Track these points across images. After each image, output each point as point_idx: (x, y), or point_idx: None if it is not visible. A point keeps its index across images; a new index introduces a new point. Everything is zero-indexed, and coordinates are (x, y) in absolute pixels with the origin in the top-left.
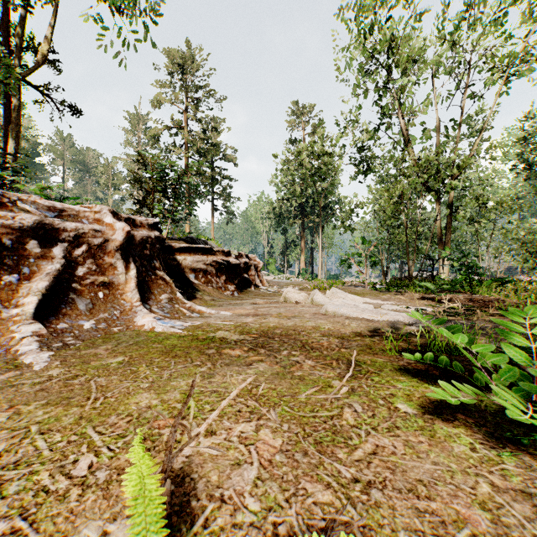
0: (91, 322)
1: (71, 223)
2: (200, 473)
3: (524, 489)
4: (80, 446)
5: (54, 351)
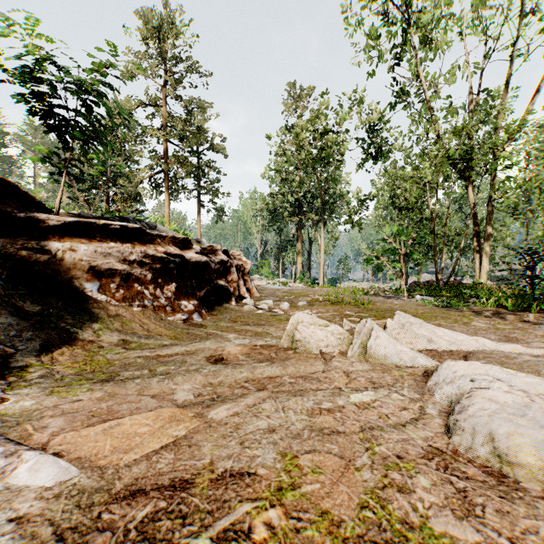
0: None
1: None
2: None
3: None
4: None
5: None
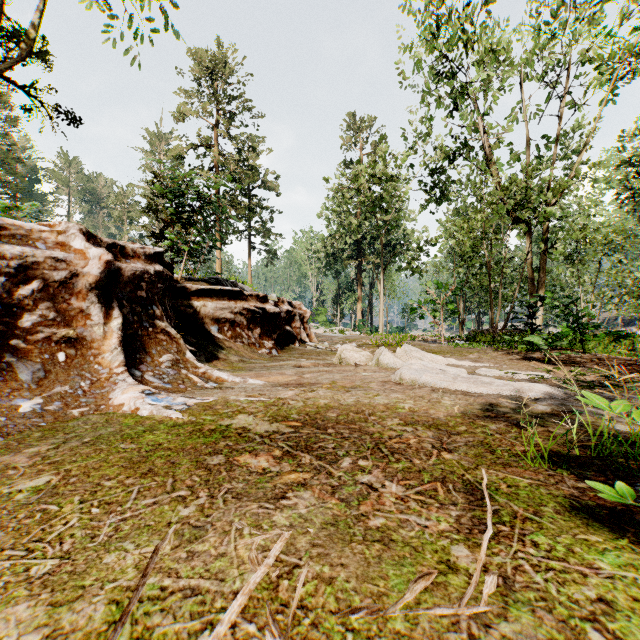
0: (36, 401)
1: (15, 247)
2: None
3: None
4: None
5: None
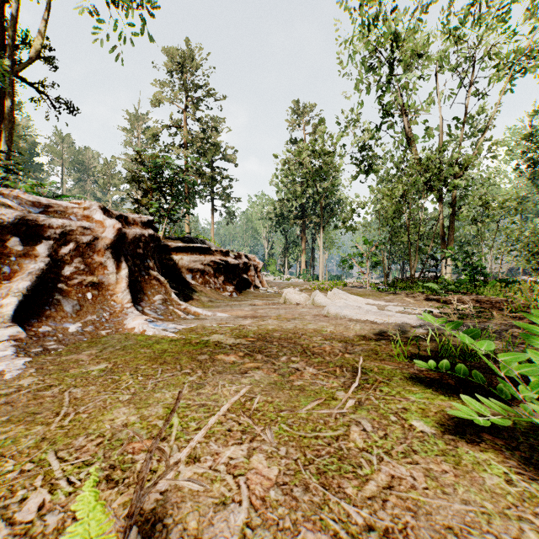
0: (78, 325)
1: (58, 220)
2: (175, 517)
3: None
4: (34, 478)
5: (32, 356)
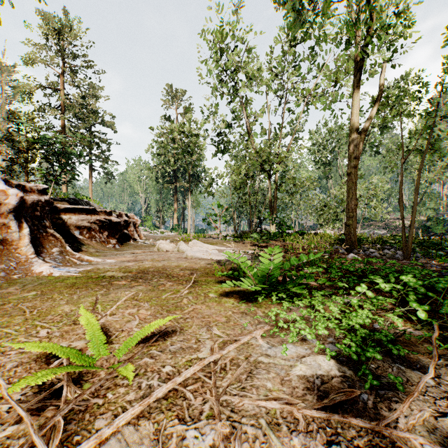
0: None
1: None
2: (110, 326)
3: (243, 311)
4: (36, 328)
5: None
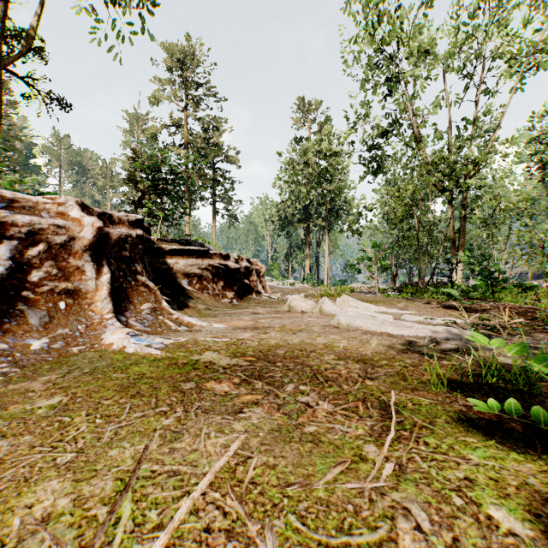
0: (43, 341)
1: (25, 216)
2: None
3: None
4: None
5: None
